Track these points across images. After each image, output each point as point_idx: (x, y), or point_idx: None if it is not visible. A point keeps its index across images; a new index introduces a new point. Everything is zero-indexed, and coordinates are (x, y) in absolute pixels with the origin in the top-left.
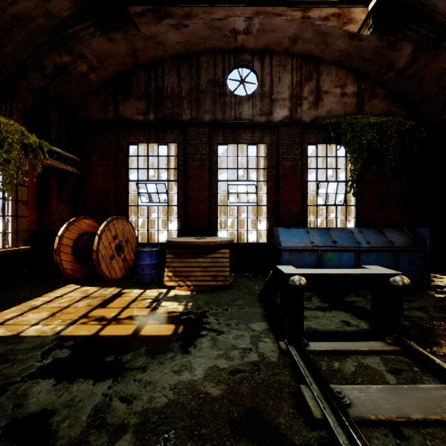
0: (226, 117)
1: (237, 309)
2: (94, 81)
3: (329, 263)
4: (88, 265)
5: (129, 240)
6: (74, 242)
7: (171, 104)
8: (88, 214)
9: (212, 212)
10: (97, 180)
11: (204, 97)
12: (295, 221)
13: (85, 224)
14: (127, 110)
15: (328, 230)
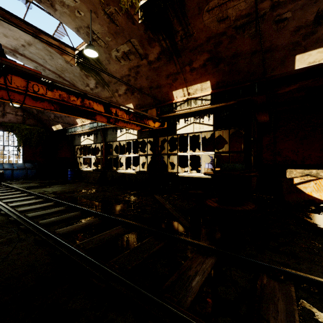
0: None
1: None
2: None
3: None
4: None
5: None
6: None
7: None
8: None
9: None
10: None
11: None
12: None
13: None
14: None
15: (3, 163)
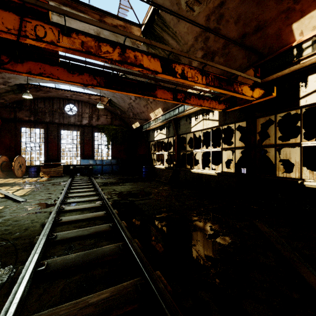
0: (65, 121)
1: (63, 178)
2: (5, 103)
3: (94, 168)
4: (5, 173)
5: (23, 164)
6: (0, 164)
7: (41, 114)
8: (1, 154)
9: (59, 154)
10: (5, 141)
11: (55, 113)
12: (89, 157)
13: (4, 158)
14: (20, 115)
15: (96, 160)
